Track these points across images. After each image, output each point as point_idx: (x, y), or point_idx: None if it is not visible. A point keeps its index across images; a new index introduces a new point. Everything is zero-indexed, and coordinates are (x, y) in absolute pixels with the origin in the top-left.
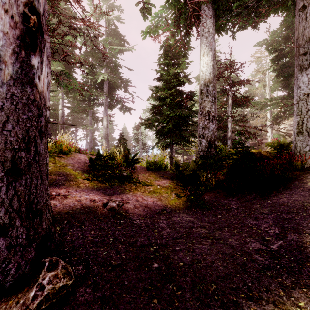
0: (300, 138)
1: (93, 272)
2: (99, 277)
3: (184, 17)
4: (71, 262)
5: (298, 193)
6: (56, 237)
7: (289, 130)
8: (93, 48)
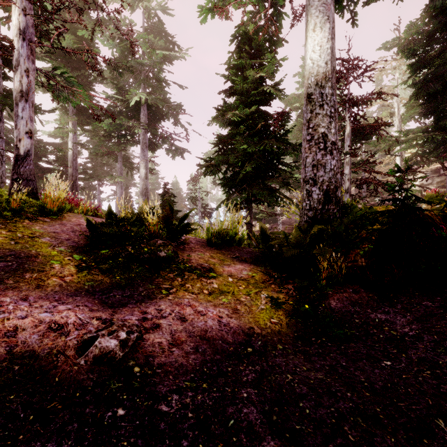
0: None
1: None
2: None
3: None
4: None
5: None
6: None
7: (425, 184)
8: (124, 53)
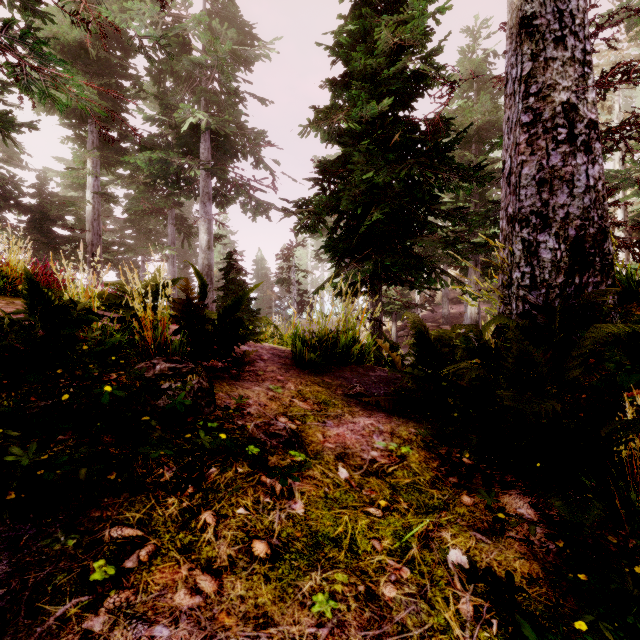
0: None
1: None
2: None
3: None
4: None
5: None
6: None
7: None
8: (174, 51)
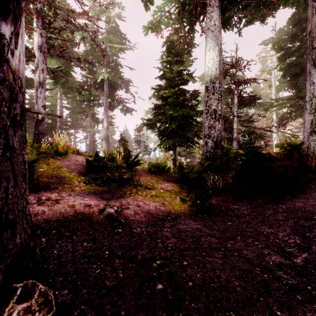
0: (313, 138)
1: (81, 298)
2: (88, 305)
3: (188, 9)
4: (55, 284)
5: (315, 197)
6: (37, 253)
7: (295, 132)
8: (93, 46)
